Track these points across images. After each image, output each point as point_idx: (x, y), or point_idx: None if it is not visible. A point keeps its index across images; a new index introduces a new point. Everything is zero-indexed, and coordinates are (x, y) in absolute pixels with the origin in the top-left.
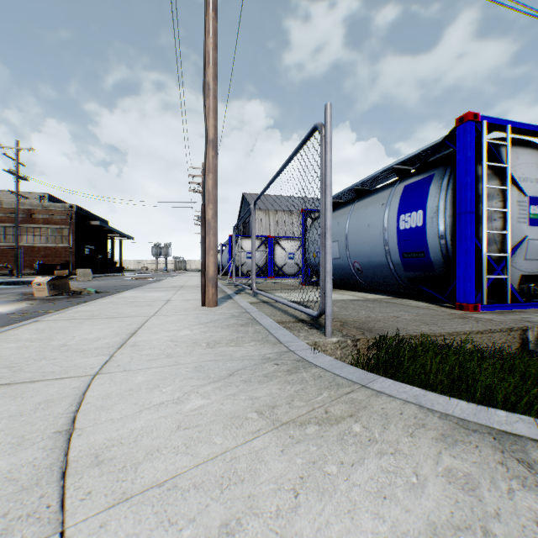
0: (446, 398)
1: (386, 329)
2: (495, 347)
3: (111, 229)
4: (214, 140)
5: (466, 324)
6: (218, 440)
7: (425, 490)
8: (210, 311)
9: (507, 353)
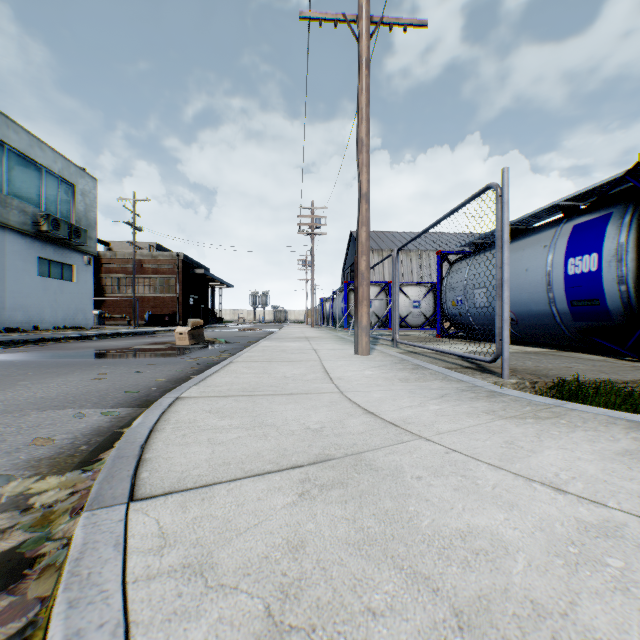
0: (630, 414)
1: (561, 376)
2: None
3: (213, 277)
4: (367, 194)
5: None
6: (470, 420)
7: (618, 442)
8: (368, 358)
9: None
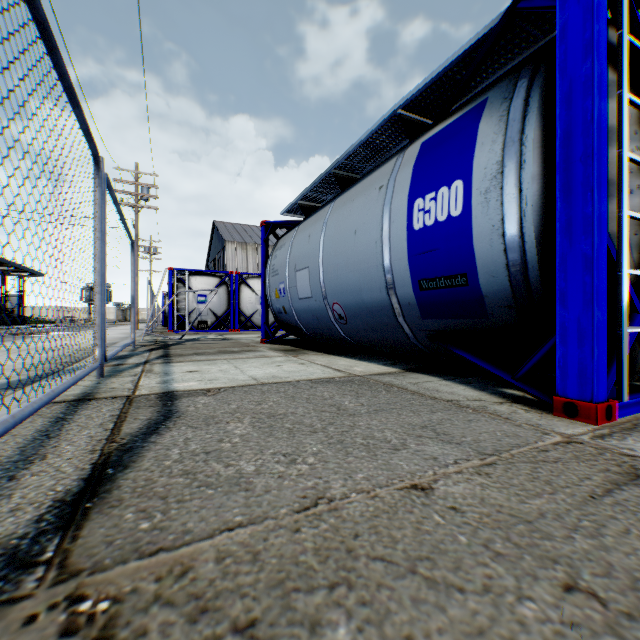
0: None
1: None
2: None
3: None
4: None
5: None
6: None
7: None
8: None
9: None
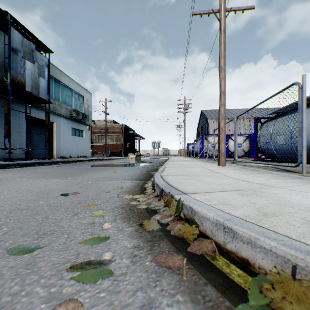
0: None
1: None
2: None
3: (137, 134)
4: (224, 91)
5: None
6: (294, 184)
7: None
8: (226, 167)
9: None
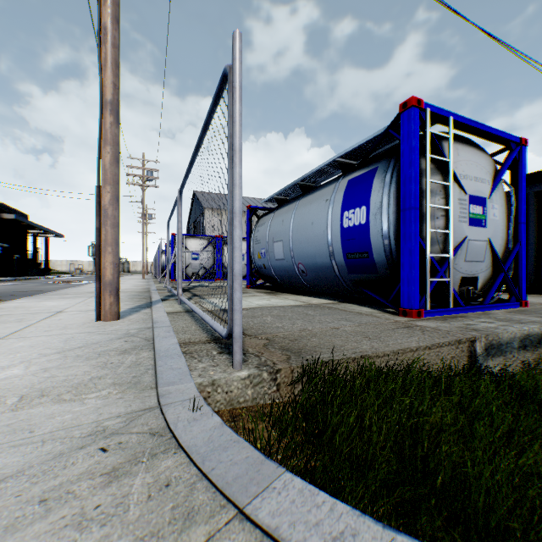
0: (396, 537)
1: (319, 350)
2: (444, 364)
3: (32, 224)
4: (114, 102)
5: (412, 337)
6: None
7: None
8: (100, 328)
9: (456, 370)
